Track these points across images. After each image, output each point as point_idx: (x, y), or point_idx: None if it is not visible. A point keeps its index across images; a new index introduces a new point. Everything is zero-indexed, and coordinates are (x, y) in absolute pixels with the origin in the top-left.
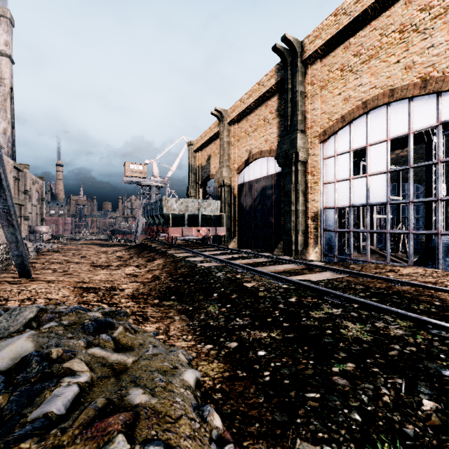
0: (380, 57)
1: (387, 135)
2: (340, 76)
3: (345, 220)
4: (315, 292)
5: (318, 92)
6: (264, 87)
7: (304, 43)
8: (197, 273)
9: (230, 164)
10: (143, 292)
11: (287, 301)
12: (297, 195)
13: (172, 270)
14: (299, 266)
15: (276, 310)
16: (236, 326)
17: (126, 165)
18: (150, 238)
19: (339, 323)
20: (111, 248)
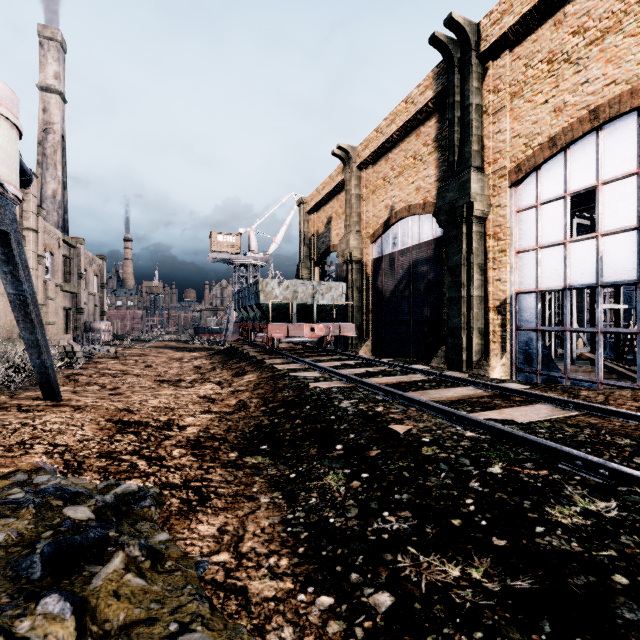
0: (625, 28)
1: (639, 162)
2: (547, 72)
3: (551, 312)
4: (535, 450)
5: (507, 102)
6: (414, 105)
7: (483, 26)
8: (308, 401)
9: (361, 228)
10: (215, 435)
11: (485, 473)
12: (470, 272)
13: (269, 393)
14: (484, 390)
15: (465, 496)
16: (383, 535)
17: (213, 237)
18: (243, 339)
19: (635, 551)
20: (190, 354)
